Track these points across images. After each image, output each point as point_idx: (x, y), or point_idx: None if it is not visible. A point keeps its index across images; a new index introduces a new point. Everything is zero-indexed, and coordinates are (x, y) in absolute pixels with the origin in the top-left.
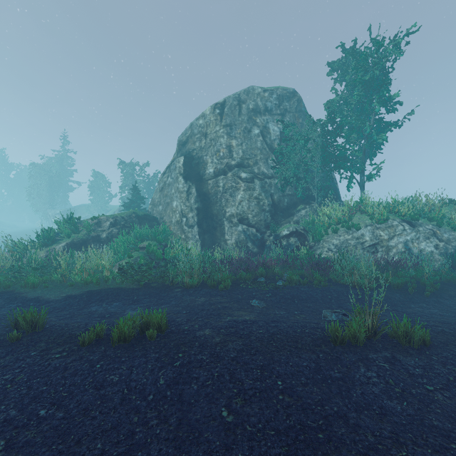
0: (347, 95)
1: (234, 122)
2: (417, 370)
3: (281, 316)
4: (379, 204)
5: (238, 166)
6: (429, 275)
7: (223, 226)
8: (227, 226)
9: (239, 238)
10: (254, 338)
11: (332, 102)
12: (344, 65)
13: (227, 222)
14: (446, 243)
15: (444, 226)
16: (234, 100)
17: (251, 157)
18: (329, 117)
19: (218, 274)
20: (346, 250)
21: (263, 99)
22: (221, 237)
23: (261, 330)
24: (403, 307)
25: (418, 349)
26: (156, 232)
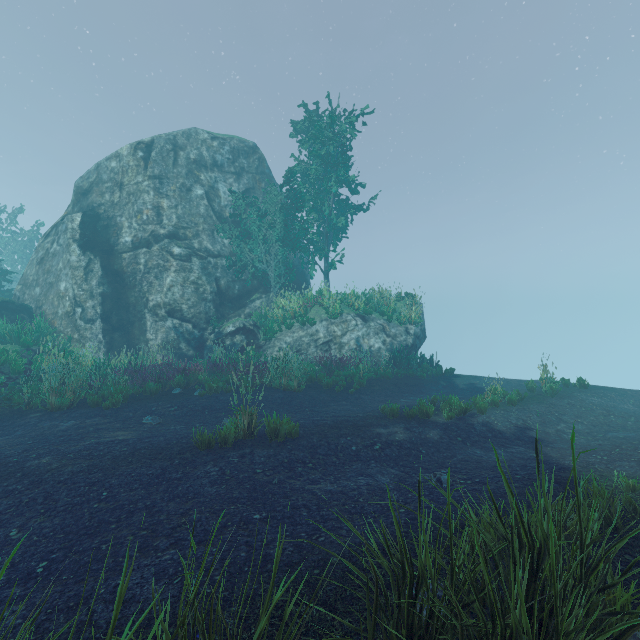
0: (308, 166)
1: (166, 173)
2: (263, 459)
3: (173, 431)
4: (336, 297)
5: (169, 237)
6: (365, 372)
7: (144, 320)
8: (150, 320)
9: (167, 337)
10: (109, 457)
11: (292, 171)
12: (308, 130)
13: (150, 315)
14: (393, 338)
15: (394, 321)
16: (167, 143)
17: (190, 226)
18: (288, 189)
19: (111, 388)
20: (299, 349)
21: (210, 149)
22: (141, 336)
23: (127, 447)
24: (322, 406)
25: (283, 442)
26: (20, 331)
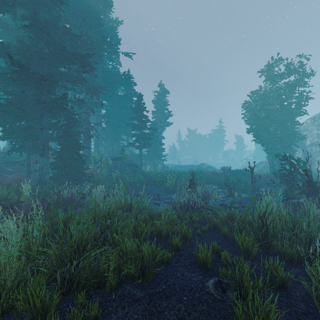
0: None
1: None
2: None
3: None
4: None
5: None
6: None
7: (314, 163)
8: (316, 163)
9: None
10: None
11: None
12: None
13: (316, 162)
14: None
15: None
16: None
17: None
18: None
19: None
20: None
21: None
22: (313, 167)
23: None
24: None
25: None
26: None
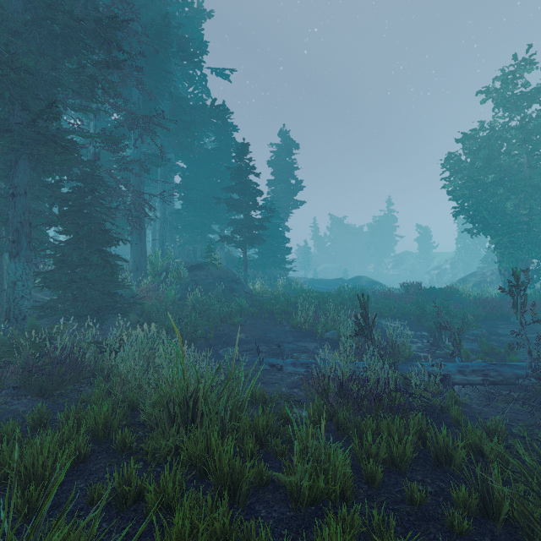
0: None
1: None
2: None
3: None
4: None
5: None
6: None
7: None
8: None
9: None
10: None
11: None
12: None
13: None
14: None
15: None
16: None
17: None
18: None
19: None
20: None
21: None
22: None
23: None
24: None
25: None
26: None
